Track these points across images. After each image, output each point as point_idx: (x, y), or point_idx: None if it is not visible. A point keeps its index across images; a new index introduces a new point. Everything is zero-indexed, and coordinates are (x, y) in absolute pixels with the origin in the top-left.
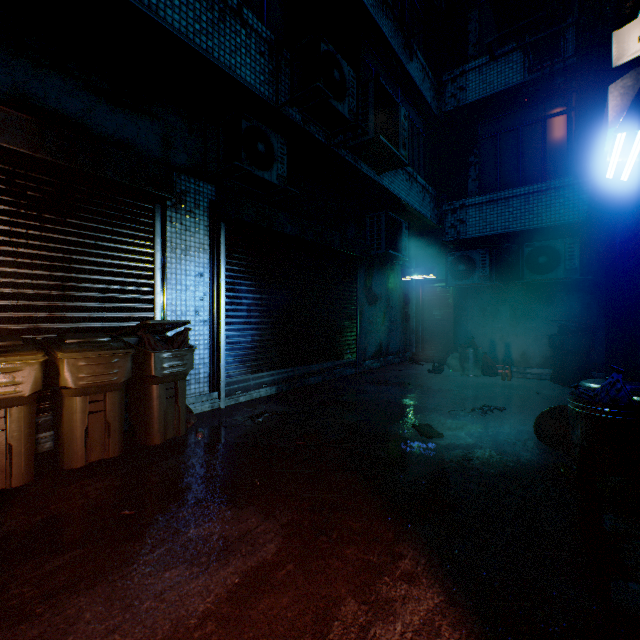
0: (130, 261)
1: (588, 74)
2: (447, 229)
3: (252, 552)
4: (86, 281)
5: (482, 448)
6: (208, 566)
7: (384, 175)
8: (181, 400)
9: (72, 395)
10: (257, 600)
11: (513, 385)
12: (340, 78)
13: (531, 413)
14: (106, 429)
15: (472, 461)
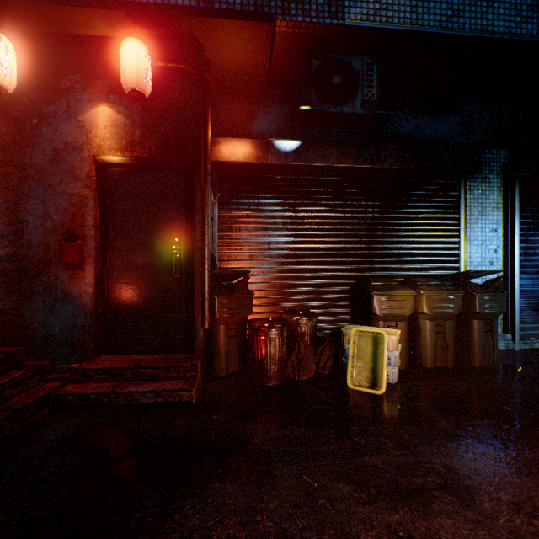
0: (442, 226)
1: None
2: None
3: None
4: (416, 243)
5: None
6: None
7: None
8: (494, 335)
9: (426, 319)
10: None
11: None
12: None
13: None
14: (444, 346)
15: None
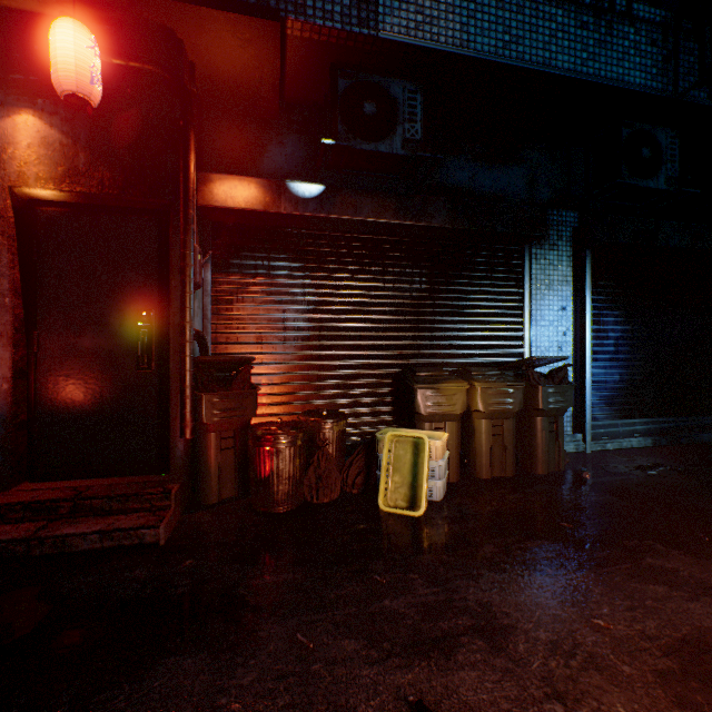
0: (504, 302)
1: None
2: None
3: None
4: (473, 323)
5: None
6: (696, 596)
7: None
8: (560, 436)
9: (481, 418)
10: None
11: None
12: None
13: None
14: (502, 451)
15: None
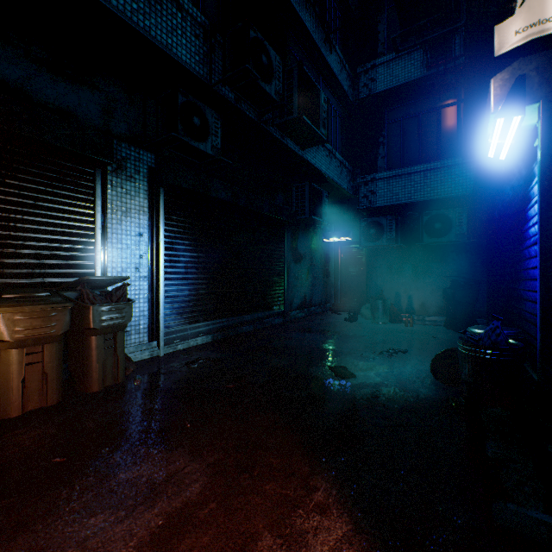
0: (71, 221)
1: (474, 70)
2: (361, 199)
3: (178, 493)
4: (26, 239)
5: (388, 386)
6: (134, 509)
7: (307, 150)
8: (120, 350)
9: (8, 348)
10: (179, 541)
11: (414, 331)
12: (267, 62)
13: (428, 354)
14: (44, 379)
15: (379, 398)
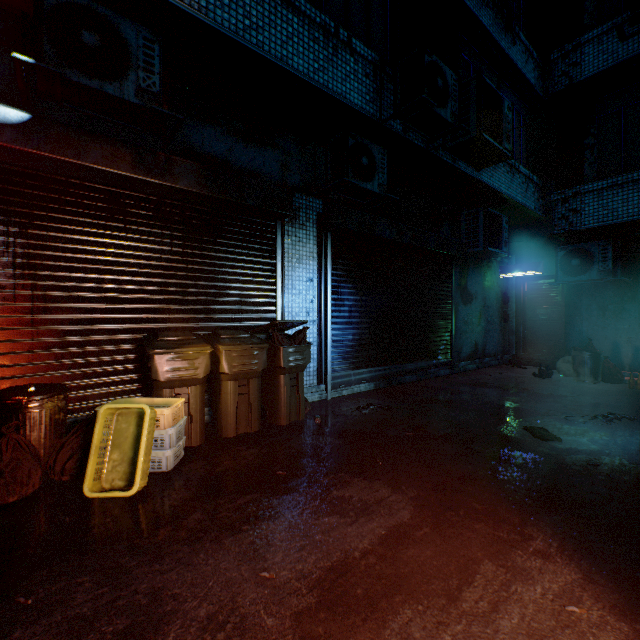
0: (259, 271)
1: None
2: (556, 221)
3: (390, 514)
4: (229, 289)
5: (610, 455)
6: (356, 519)
7: (483, 170)
8: (301, 389)
9: (227, 379)
10: (404, 548)
11: None
12: (443, 85)
13: None
14: (249, 408)
15: (599, 466)
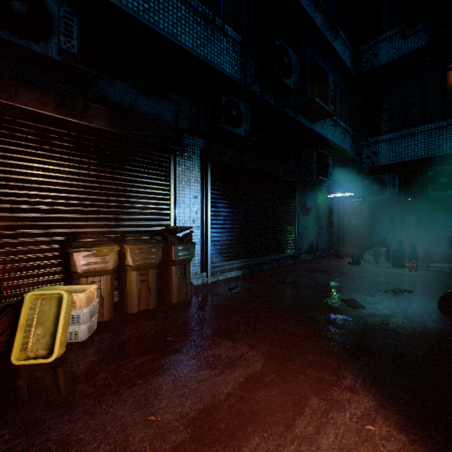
0: (157, 190)
1: None
2: (363, 159)
3: (247, 366)
4: (134, 203)
5: (396, 317)
6: (223, 370)
7: (316, 123)
8: (188, 276)
9: (131, 270)
10: (256, 391)
11: (418, 275)
12: (288, 62)
13: (434, 295)
14: (148, 291)
15: (389, 325)
